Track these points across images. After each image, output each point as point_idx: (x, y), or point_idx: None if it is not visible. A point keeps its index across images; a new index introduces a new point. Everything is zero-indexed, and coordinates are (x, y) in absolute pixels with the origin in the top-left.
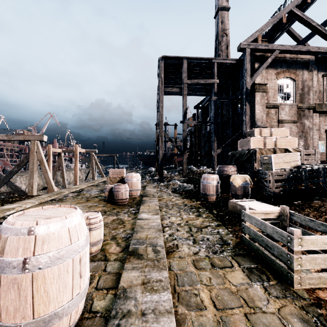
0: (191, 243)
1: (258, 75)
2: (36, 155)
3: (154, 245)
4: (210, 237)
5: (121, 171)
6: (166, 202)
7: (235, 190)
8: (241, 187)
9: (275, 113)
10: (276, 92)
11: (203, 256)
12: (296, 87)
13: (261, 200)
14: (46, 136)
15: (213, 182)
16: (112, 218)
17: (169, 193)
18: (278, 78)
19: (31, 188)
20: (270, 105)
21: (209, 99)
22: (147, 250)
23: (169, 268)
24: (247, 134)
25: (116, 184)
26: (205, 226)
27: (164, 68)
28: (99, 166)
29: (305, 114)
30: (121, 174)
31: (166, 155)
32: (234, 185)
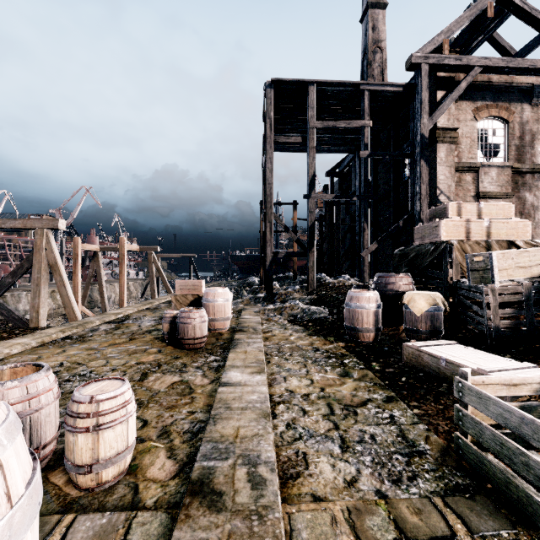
0: (338, 450)
1: (443, 113)
2: (44, 254)
3: (251, 460)
4: (377, 433)
5: (197, 284)
6: (279, 342)
7: (414, 321)
8: (427, 316)
9: (472, 181)
10: (474, 143)
11: (370, 492)
12: (509, 134)
13: (469, 343)
14: (64, 221)
15: (369, 305)
16: (171, 380)
17: (284, 324)
18: (477, 118)
19: (37, 315)
20: (463, 166)
21: (353, 160)
22: (235, 478)
23: (289, 539)
24: (432, 214)
25: (184, 308)
26: (362, 400)
27: (275, 102)
28: (163, 275)
29: (527, 181)
30: (197, 289)
31: (279, 254)
32: (411, 312)
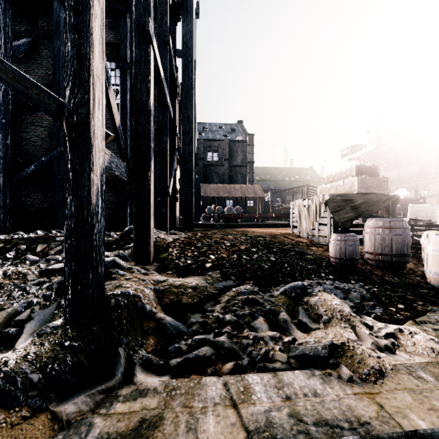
0: None
1: None
2: None
3: None
4: None
5: None
6: None
7: None
8: None
9: None
10: None
11: None
12: None
13: None
14: None
15: None
16: None
17: None
18: None
19: None
20: None
21: None
22: None
23: None
24: (361, 169)
25: None
26: None
27: None
28: None
29: None
30: None
31: None
32: None
